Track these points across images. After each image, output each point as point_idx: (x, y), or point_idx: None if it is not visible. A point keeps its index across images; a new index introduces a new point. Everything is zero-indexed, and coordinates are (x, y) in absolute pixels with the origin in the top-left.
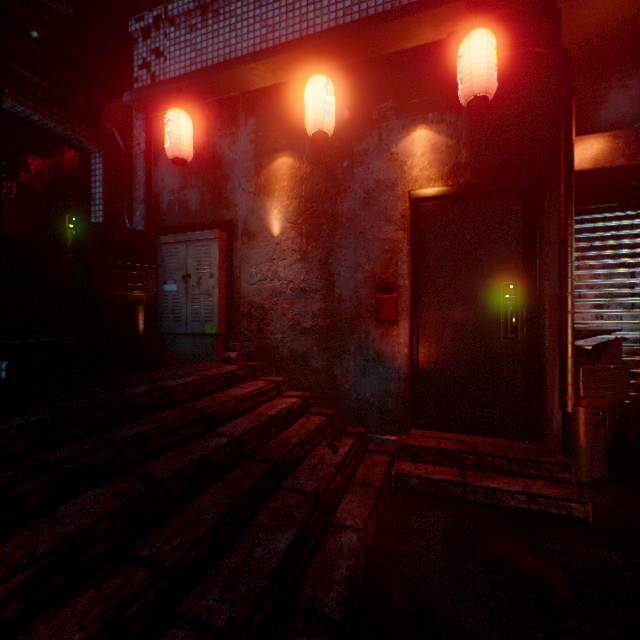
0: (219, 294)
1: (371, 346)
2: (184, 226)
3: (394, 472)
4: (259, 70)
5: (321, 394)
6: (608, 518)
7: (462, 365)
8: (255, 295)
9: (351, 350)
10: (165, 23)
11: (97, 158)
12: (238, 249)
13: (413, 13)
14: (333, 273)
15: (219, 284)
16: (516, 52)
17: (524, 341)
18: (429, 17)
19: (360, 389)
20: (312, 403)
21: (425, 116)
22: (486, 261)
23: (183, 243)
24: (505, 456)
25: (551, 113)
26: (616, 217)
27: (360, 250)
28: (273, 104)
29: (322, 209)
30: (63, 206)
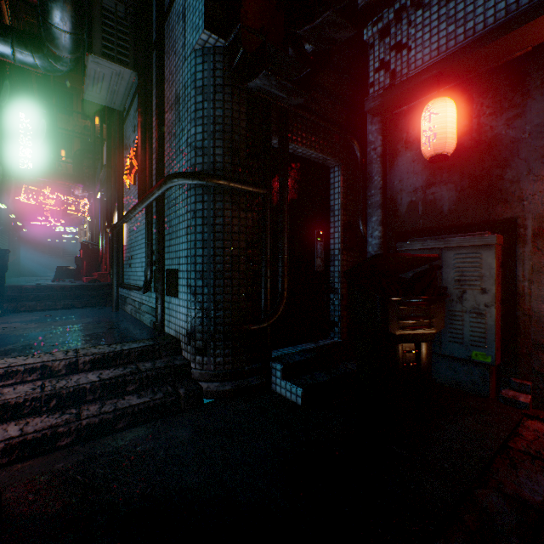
0: (495, 315)
1: None
2: (428, 228)
3: None
4: None
5: None
6: None
7: None
8: None
9: None
10: (408, 10)
11: (335, 172)
12: (525, 256)
13: None
14: None
15: (495, 302)
16: None
17: None
18: None
19: None
20: None
21: None
22: None
23: (435, 250)
24: None
25: None
26: None
27: None
28: None
29: None
30: (313, 222)
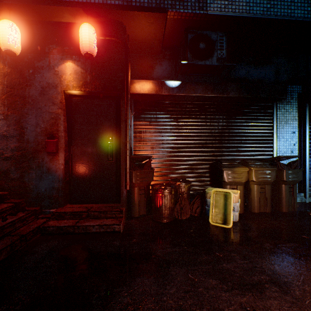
0: None
1: (45, 165)
2: None
3: (42, 226)
4: None
5: (17, 192)
6: (130, 229)
7: (91, 173)
8: None
9: (34, 168)
10: None
11: None
12: None
13: (58, 5)
14: (24, 127)
15: None
16: (109, 38)
17: (116, 161)
18: (67, 10)
19: (39, 187)
20: (10, 197)
21: (72, 56)
22: (101, 127)
23: None
24: (99, 211)
25: (122, 68)
26: (158, 114)
27: (39, 117)
28: None
29: (17, 93)
30: None
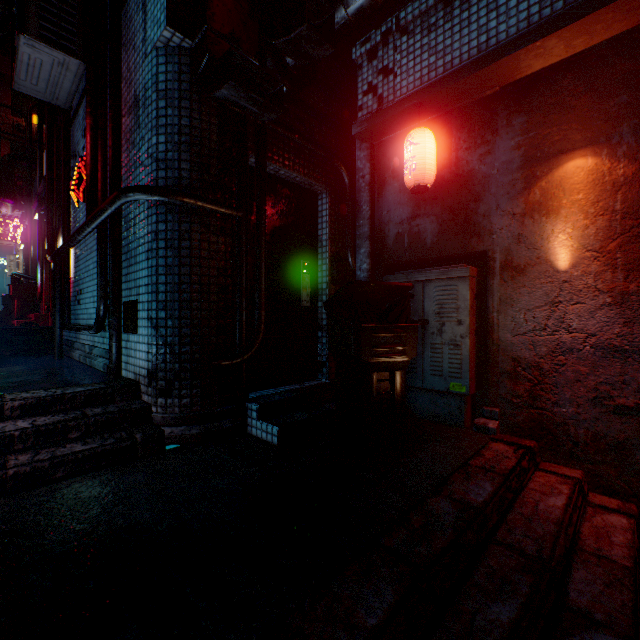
0: (469, 345)
1: None
2: (414, 261)
3: None
4: (544, 47)
5: None
6: None
7: None
8: (523, 349)
9: None
10: (394, 35)
11: (323, 199)
12: (495, 288)
13: None
14: None
15: (469, 333)
16: None
17: None
18: None
19: None
20: None
21: None
22: None
23: (418, 282)
24: None
25: None
26: None
27: None
28: (556, 88)
29: None
30: (298, 253)
